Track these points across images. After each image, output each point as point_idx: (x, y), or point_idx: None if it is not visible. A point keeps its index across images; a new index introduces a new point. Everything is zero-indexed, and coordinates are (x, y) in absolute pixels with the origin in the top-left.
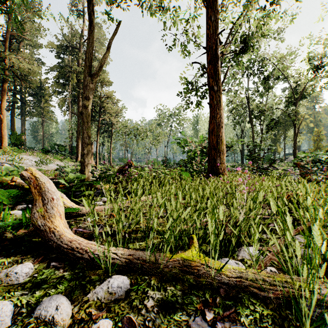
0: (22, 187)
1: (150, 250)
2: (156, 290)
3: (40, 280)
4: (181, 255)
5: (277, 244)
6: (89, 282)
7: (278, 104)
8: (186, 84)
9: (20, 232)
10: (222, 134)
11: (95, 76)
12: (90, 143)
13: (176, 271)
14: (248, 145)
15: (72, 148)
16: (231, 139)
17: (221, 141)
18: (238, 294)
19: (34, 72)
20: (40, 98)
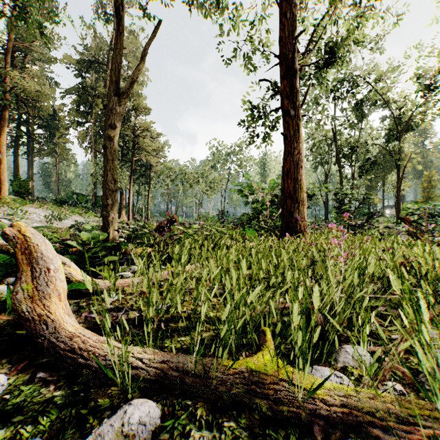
0: (10, 251)
1: (198, 352)
2: (204, 428)
3: (12, 406)
4: (247, 363)
5: (424, 356)
6: (93, 410)
7: (375, 139)
8: (251, 109)
9: (2, 320)
10: (301, 177)
11: (123, 95)
12: (116, 189)
13: (239, 390)
14: (336, 194)
15: (96, 199)
16: (313, 184)
17: (300, 187)
18: (345, 437)
19: (43, 94)
20: (54, 131)
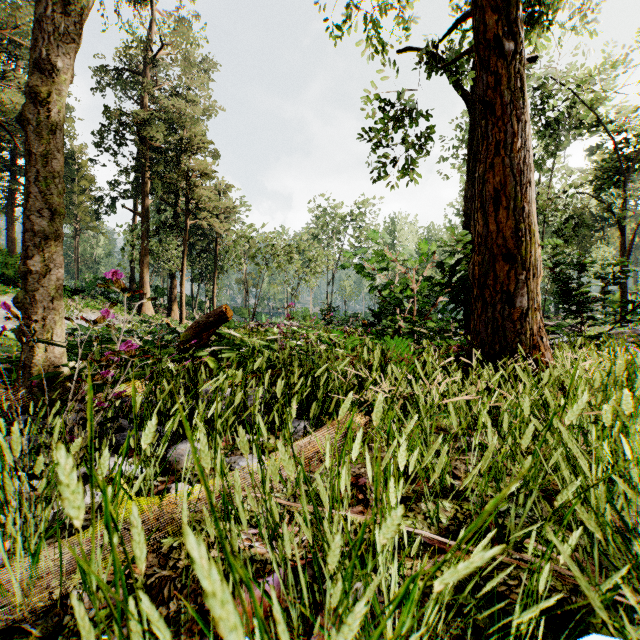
0: None
1: None
2: None
3: None
4: None
5: None
6: None
7: (577, 188)
8: (384, 110)
9: None
10: (530, 207)
11: None
12: (56, 233)
13: None
14: (554, 266)
15: (135, 287)
16: None
17: (530, 231)
18: None
19: None
20: (71, 184)
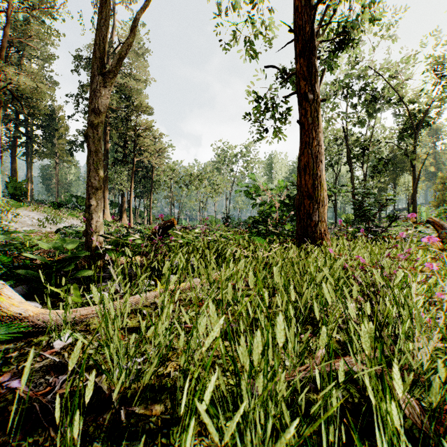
0: None
1: None
2: None
3: None
4: None
5: None
6: None
7: (388, 138)
8: (259, 102)
9: None
10: (321, 173)
11: (109, 75)
12: (101, 187)
13: None
14: (354, 194)
15: None
16: (330, 183)
17: (320, 184)
18: None
19: (39, 91)
20: (53, 132)
